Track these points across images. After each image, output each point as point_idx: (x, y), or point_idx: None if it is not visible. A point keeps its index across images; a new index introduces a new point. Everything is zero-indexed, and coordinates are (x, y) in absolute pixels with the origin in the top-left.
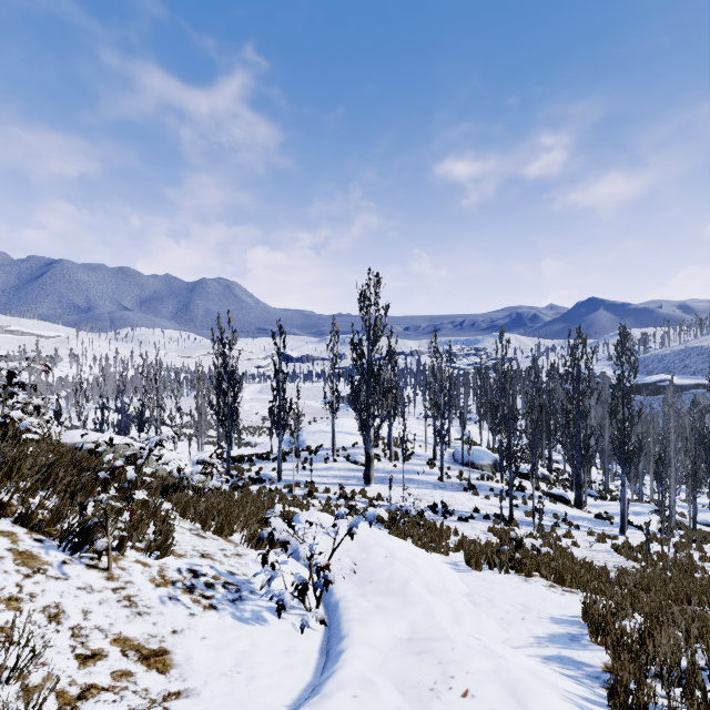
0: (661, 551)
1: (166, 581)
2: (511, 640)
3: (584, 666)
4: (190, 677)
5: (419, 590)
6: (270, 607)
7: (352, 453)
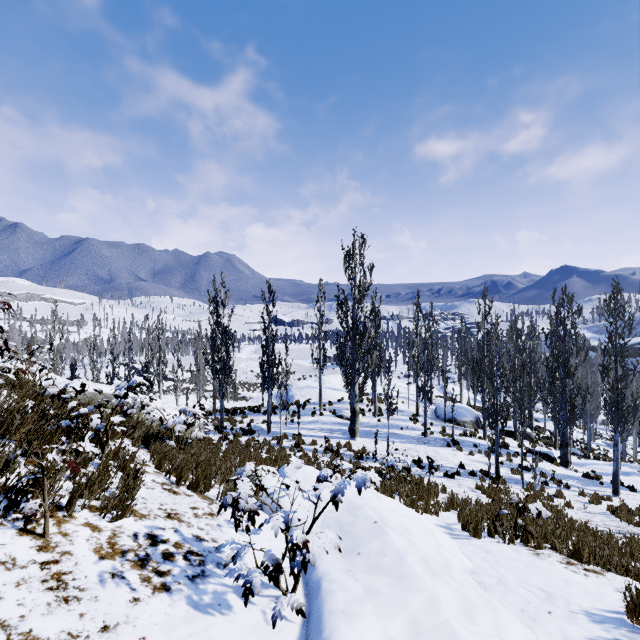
0: None
1: (115, 551)
2: None
3: None
4: None
5: (418, 570)
6: (237, 586)
7: (337, 407)
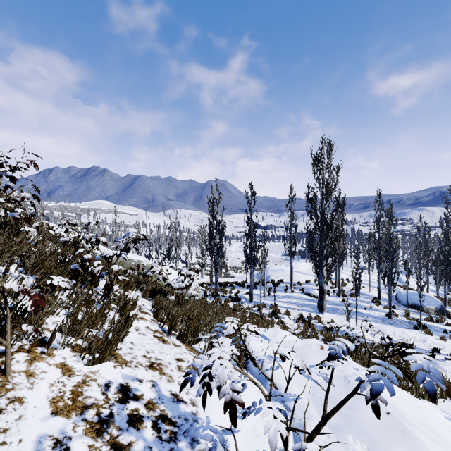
0: None
1: (75, 405)
2: None
3: None
4: None
5: None
6: None
7: (305, 287)
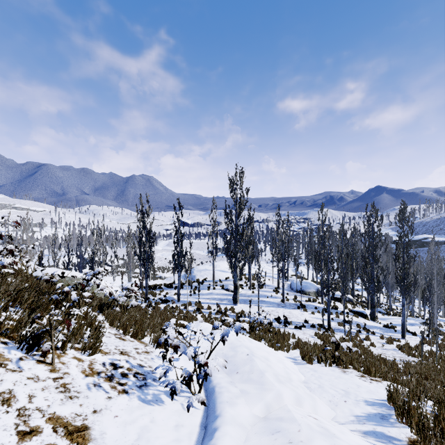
0: (431, 350)
1: (93, 372)
2: (338, 418)
3: (393, 440)
4: None
5: (271, 380)
6: (166, 391)
7: (225, 283)
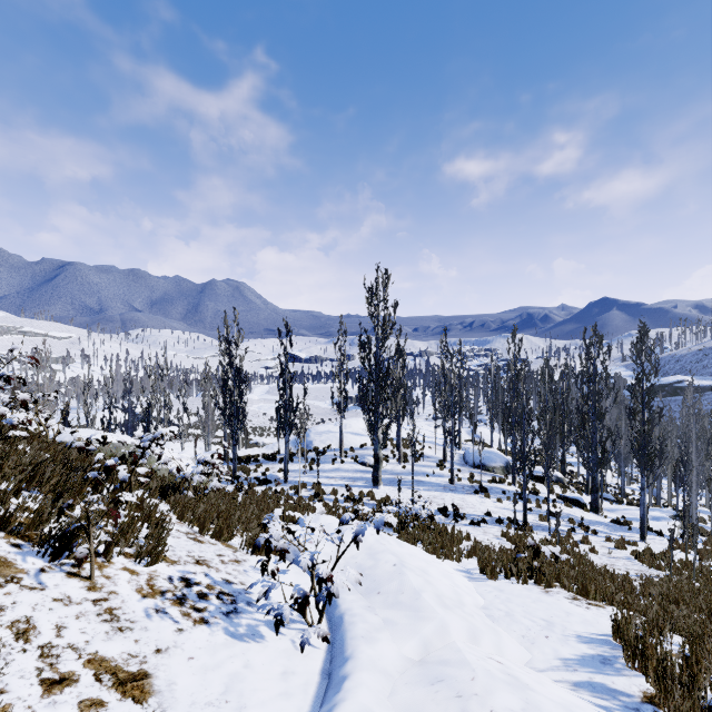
0: (686, 559)
1: (155, 592)
2: (535, 662)
3: (620, 695)
4: (170, 707)
5: (432, 604)
6: (267, 621)
7: (360, 454)
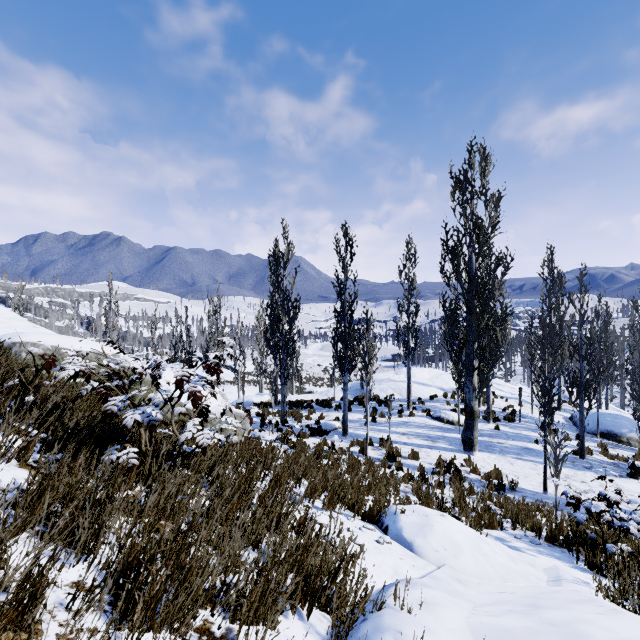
0: None
1: None
2: None
3: None
4: None
5: None
6: None
7: (431, 406)
